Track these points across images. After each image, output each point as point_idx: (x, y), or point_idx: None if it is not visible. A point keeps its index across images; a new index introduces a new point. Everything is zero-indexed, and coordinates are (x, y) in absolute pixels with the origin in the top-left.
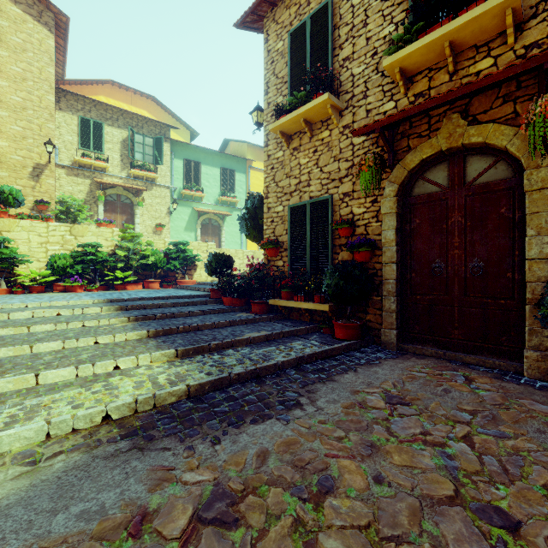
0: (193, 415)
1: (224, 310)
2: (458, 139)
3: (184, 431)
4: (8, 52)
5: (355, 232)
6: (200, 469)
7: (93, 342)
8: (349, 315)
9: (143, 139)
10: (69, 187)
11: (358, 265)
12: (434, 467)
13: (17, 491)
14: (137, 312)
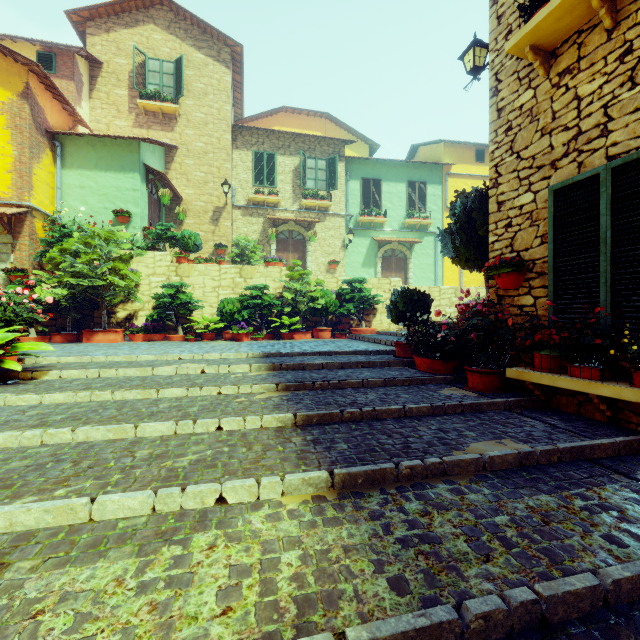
0: None
1: (418, 380)
2: None
3: None
4: (194, 100)
5: None
6: None
7: (215, 426)
8: None
9: (315, 163)
10: (245, 228)
11: None
12: None
13: None
14: (291, 374)
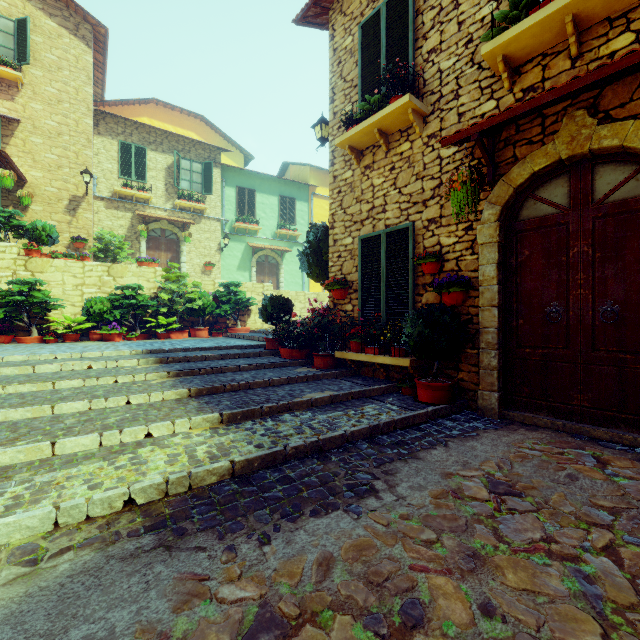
0: (238, 502)
1: (281, 364)
2: (584, 144)
3: (224, 525)
4: (43, 71)
5: (444, 268)
6: (243, 581)
7: (125, 402)
8: (436, 372)
9: (190, 164)
10: (109, 221)
11: (448, 309)
12: (567, 593)
13: (8, 603)
14: (179, 365)
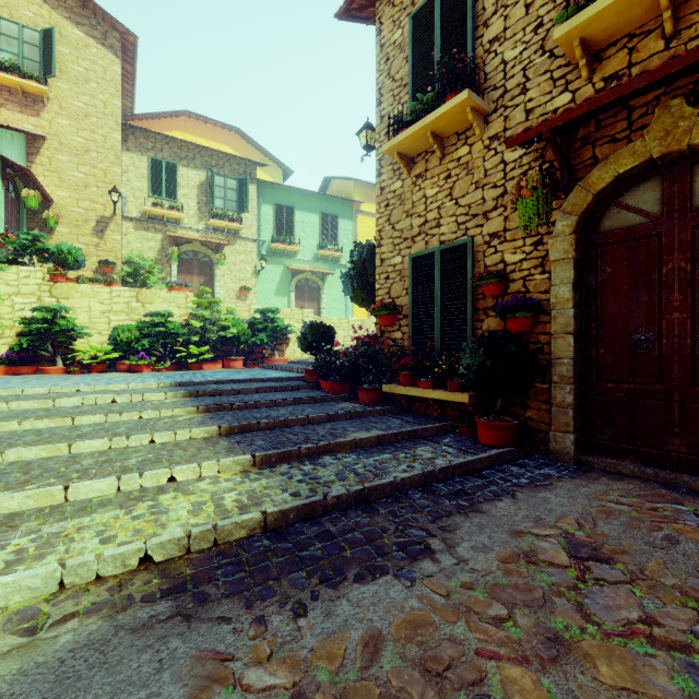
0: (269, 562)
1: (322, 398)
2: (681, 139)
3: (253, 590)
4: (69, 84)
5: (508, 289)
6: (273, 663)
7: (148, 440)
8: (500, 410)
9: (224, 181)
10: (138, 243)
11: (513, 336)
12: (680, 696)
13: None
14: (209, 399)
